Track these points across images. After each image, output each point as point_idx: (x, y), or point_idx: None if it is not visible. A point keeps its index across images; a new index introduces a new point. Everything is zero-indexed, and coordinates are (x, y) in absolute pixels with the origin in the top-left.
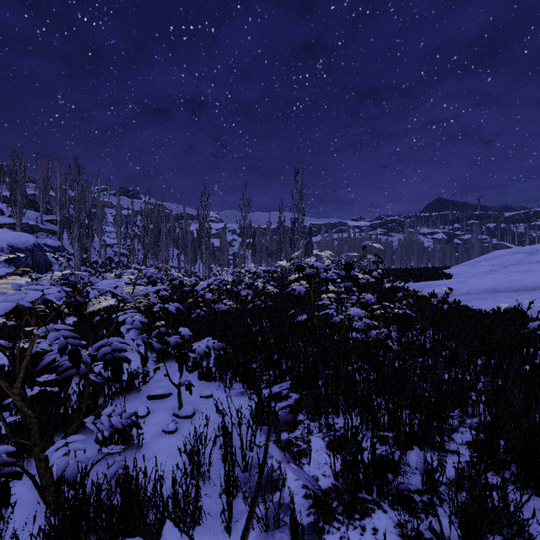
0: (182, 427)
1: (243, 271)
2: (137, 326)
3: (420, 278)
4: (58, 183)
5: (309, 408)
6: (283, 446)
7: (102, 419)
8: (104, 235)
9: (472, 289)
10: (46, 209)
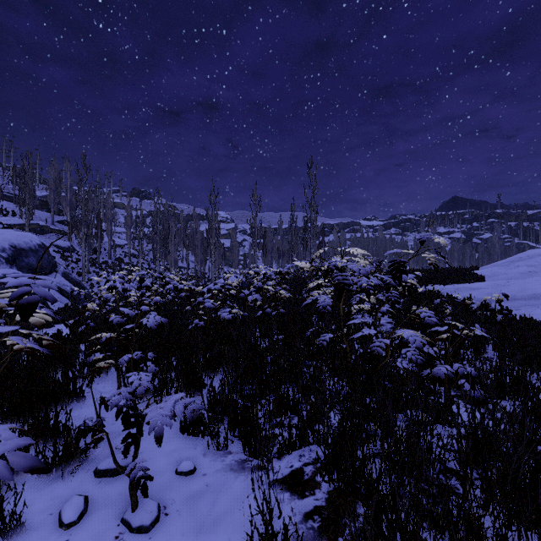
0: None
1: (251, 272)
2: None
3: (450, 281)
4: (68, 183)
5: None
6: None
7: None
8: (115, 236)
9: (518, 294)
10: (59, 210)
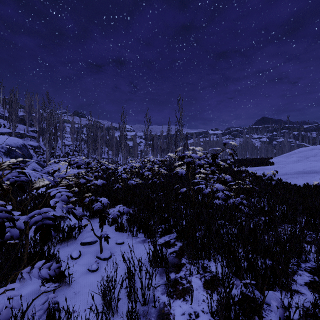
0: (102, 266)
1: (146, 160)
2: (63, 199)
3: (255, 165)
4: (37, 108)
5: (190, 257)
6: (171, 284)
7: (33, 272)
8: (64, 139)
9: (288, 171)
10: (30, 124)
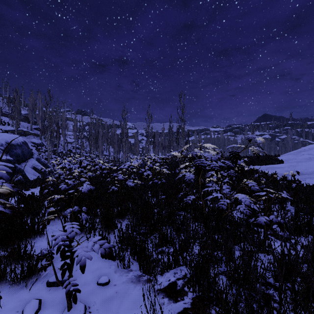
0: None
1: (146, 158)
2: None
3: (263, 163)
4: (40, 106)
5: None
6: None
7: None
8: (67, 137)
9: (304, 171)
10: (35, 122)
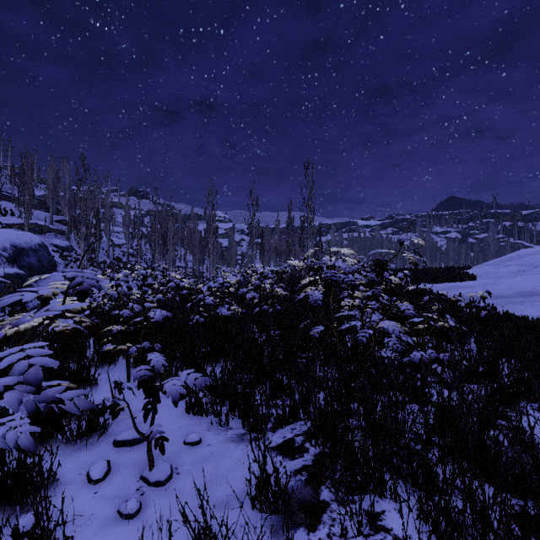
0: (149, 504)
1: (249, 271)
2: (30, 379)
3: (442, 279)
4: (67, 183)
5: (342, 501)
6: None
7: None
8: (113, 235)
9: (505, 292)
10: (57, 210)
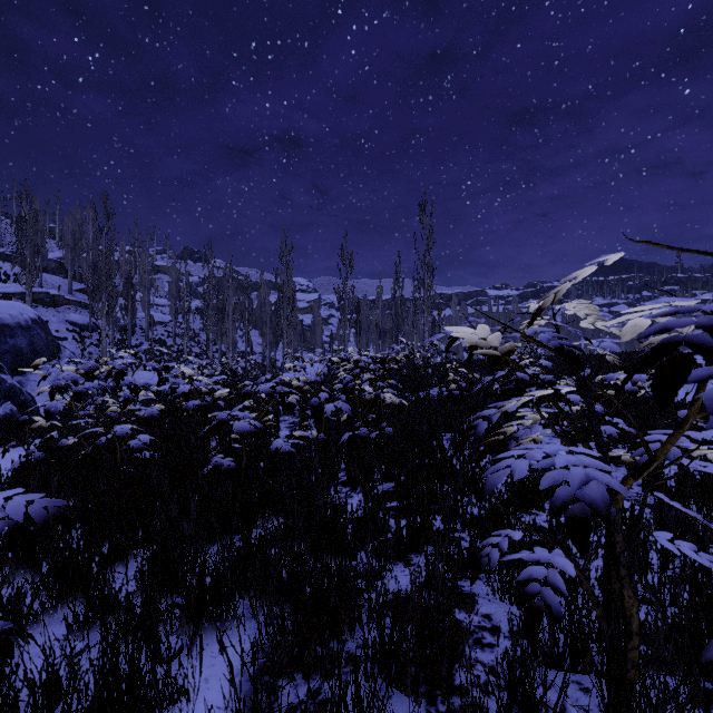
0: None
1: (335, 359)
2: None
3: None
4: (90, 238)
5: None
6: None
7: None
8: (156, 310)
9: None
10: (82, 276)
